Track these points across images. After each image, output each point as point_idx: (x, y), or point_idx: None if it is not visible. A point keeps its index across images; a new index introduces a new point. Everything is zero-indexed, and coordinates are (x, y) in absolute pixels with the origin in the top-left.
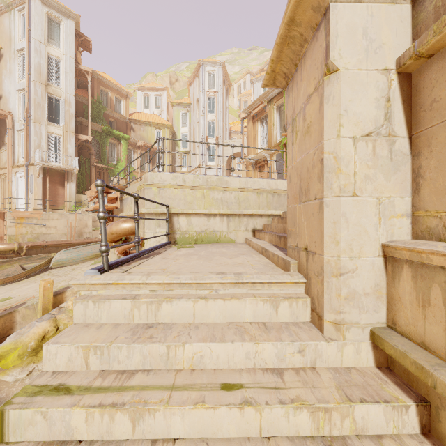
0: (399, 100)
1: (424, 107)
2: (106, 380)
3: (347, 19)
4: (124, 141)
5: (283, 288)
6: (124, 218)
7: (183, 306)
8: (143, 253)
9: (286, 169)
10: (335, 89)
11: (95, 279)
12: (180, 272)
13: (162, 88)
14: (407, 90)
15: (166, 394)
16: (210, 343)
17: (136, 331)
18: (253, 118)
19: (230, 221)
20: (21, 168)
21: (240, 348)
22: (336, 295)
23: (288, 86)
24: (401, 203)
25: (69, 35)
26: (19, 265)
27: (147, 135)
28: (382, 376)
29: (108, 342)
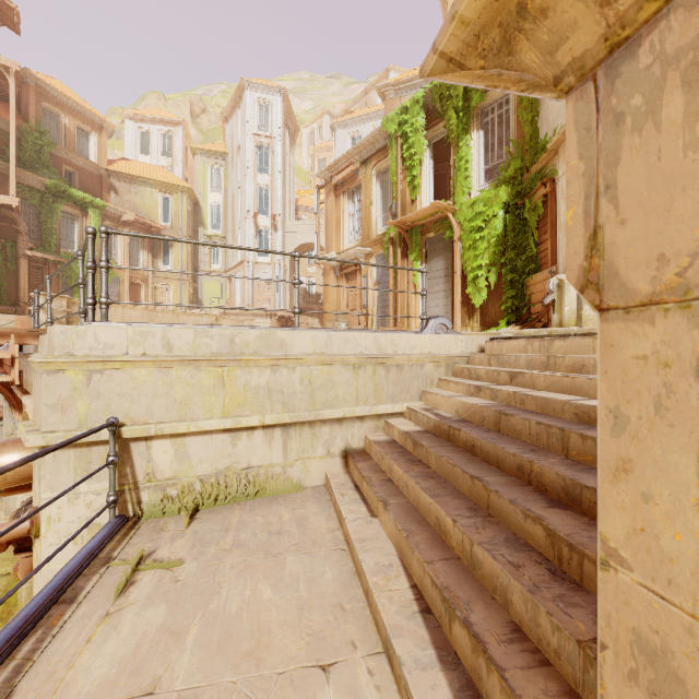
0: None
1: None
2: None
3: None
4: (94, 210)
5: None
6: None
7: None
8: None
9: (393, 283)
10: None
11: None
12: None
13: (175, 121)
14: None
15: None
16: None
17: None
18: (336, 188)
19: (290, 439)
20: None
21: None
22: None
23: (620, 51)
24: None
25: None
26: None
27: (143, 202)
28: None
29: None
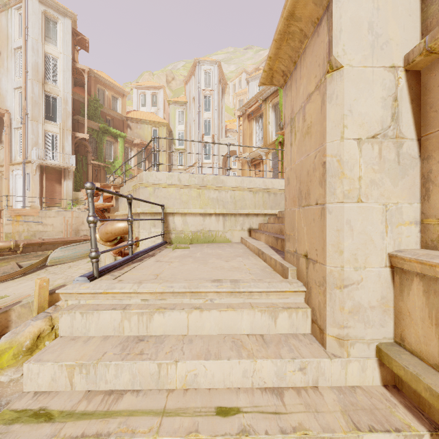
0: (407, 99)
1: (434, 107)
2: (91, 403)
3: (351, 12)
4: (121, 139)
5: (282, 297)
6: (119, 217)
7: (176, 318)
8: (137, 255)
9: (281, 167)
10: (339, 88)
11: (83, 287)
12: (174, 278)
13: (159, 87)
14: (415, 88)
15: (156, 421)
16: (204, 361)
17: (125, 345)
18: (248, 116)
19: (226, 221)
20: (19, 166)
21: (237, 365)
22: (339, 309)
23: (286, 84)
24: (409, 209)
25: (66, 33)
26: (16, 262)
27: (144, 133)
28: (390, 397)
29: (94, 360)
